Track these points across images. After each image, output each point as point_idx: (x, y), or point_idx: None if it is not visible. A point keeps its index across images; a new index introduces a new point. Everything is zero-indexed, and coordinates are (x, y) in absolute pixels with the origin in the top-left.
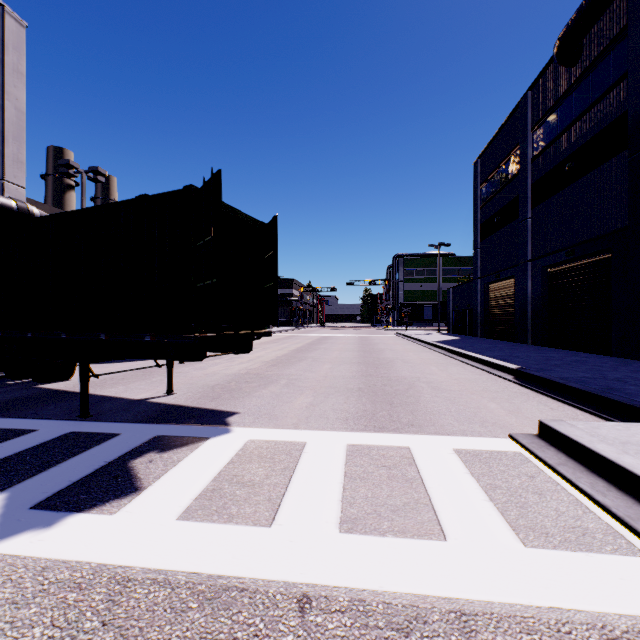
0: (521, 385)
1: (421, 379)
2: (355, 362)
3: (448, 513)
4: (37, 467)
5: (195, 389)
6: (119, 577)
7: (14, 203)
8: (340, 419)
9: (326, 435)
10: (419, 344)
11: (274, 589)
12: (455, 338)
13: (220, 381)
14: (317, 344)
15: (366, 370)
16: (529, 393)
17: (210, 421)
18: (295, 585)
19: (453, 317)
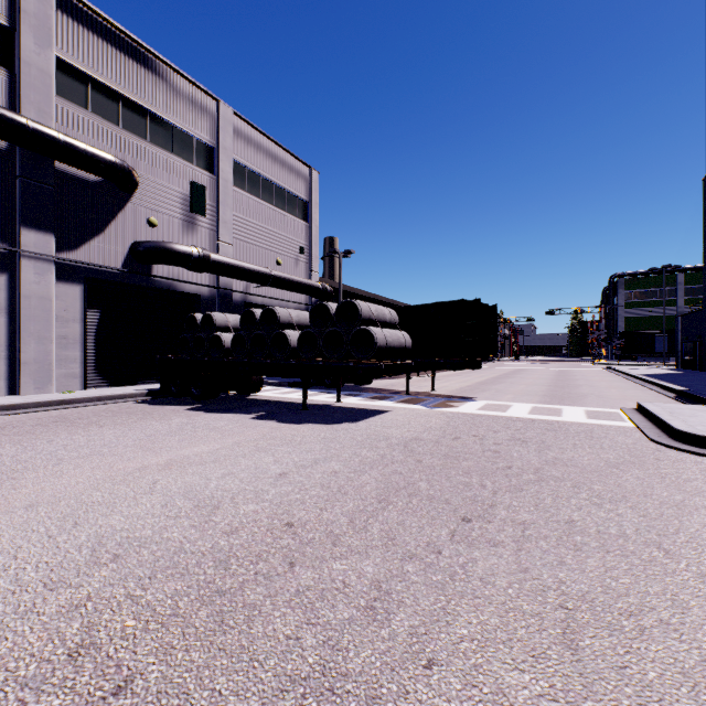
0: (673, 399)
1: (594, 394)
2: (546, 385)
3: (566, 415)
4: (416, 402)
5: (443, 391)
6: (469, 413)
7: (320, 285)
8: (530, 401)
9: (522, 404)
10: (622, 377)
11: (509, 416)
12: (672, 372)
13: (453, 389)
14: (512, 374)
15: (553, 389)
16: (671, 402)
17: (465, 399)
18: (515, 416)
19: (682, 350)
